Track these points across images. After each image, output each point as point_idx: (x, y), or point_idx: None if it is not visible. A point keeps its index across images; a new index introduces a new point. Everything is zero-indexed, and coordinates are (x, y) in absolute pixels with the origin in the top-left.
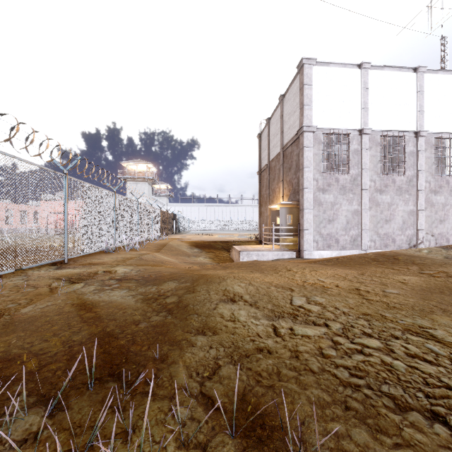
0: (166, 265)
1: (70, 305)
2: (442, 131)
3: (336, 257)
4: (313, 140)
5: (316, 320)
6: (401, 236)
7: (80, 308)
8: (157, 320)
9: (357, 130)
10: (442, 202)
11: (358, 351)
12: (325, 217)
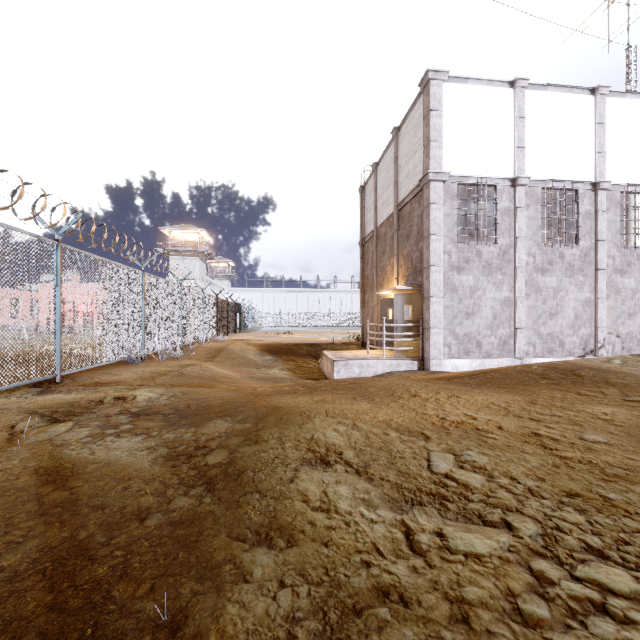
0: (219, 384)
1: (32, 472)
2: (632, 182)
3: (481, 371)
4: (443, 194)
5: (484, 513)
6: (572, 337)
7: (47, 480)
8: (182, 509)
9: (509, 179)
10: (632, 287)
11: (597, 607)
12: (461, 308)
